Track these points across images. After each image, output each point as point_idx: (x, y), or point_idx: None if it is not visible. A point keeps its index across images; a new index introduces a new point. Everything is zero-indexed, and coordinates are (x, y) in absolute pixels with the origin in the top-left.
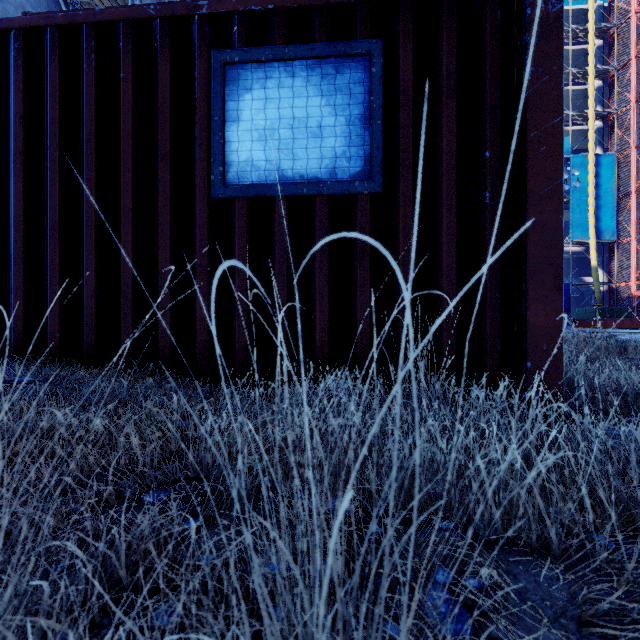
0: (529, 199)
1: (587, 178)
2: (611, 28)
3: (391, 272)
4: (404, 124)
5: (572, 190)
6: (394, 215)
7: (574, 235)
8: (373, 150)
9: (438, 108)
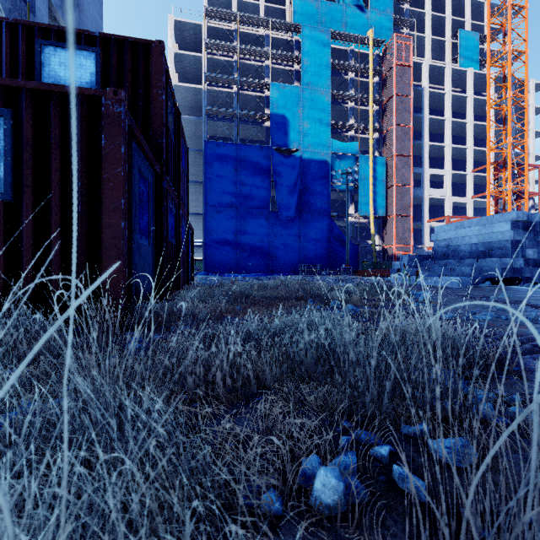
0: (103, 211)
1: (369, 172)
2: (383, 71)
3: (21, 248)
4: (27, 162)
5: (360, 179)
6: (22, 214)
7: (361, 211)
8: (5, 175)
9: (51, 154)
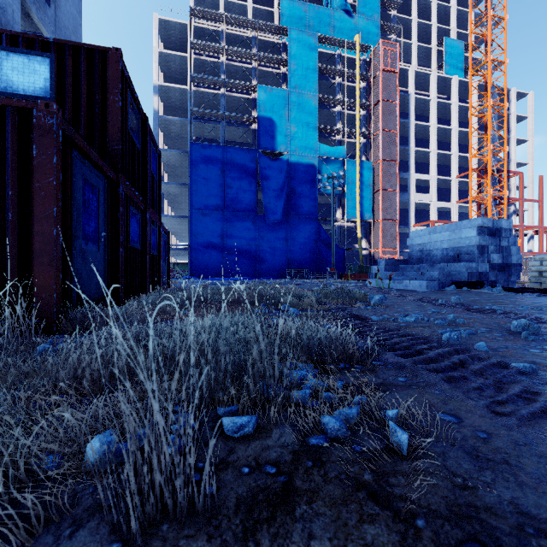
0: (35, 219)
1: (356, 176)
2: (370, 77)
3: None
4: None
5: (347, 183)
6: None
7: (348, 215)
8: None
9: None
